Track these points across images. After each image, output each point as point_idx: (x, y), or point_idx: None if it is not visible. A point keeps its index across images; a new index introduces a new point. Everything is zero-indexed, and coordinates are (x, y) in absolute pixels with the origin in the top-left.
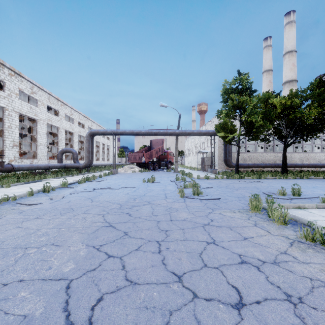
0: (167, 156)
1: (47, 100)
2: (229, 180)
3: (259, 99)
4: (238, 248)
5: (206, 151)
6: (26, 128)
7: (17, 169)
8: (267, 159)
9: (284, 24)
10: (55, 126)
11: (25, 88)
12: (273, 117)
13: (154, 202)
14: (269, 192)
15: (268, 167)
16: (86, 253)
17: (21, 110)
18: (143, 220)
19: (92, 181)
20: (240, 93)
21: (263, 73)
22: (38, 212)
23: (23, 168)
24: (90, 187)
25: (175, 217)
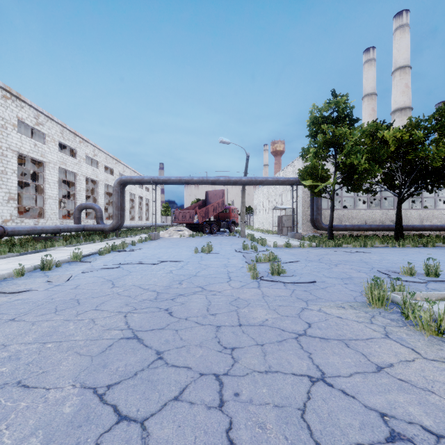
0: (229, 213)
1: (60, 134)
2: (320, 249)
3: (363, 131)
4: (373, 393)
5: (285, 206)
6: (32, 174)
7: (11, 234)
8: (372, 218)
9: (393, 29)
10: (71, 171)
11: (26, 116)
12: (384, 157)
13: (211, 288)
14: (388, 269)
15: (374, 229)
16: (76, 409)
17: (21, 148)
18: (193, 324)
19: (120, 250)
20: (335, 123)
21: (363, 99)
22: (20, 307)
23: (20, 231)
24: (115, 261)
25: (247, 318)
